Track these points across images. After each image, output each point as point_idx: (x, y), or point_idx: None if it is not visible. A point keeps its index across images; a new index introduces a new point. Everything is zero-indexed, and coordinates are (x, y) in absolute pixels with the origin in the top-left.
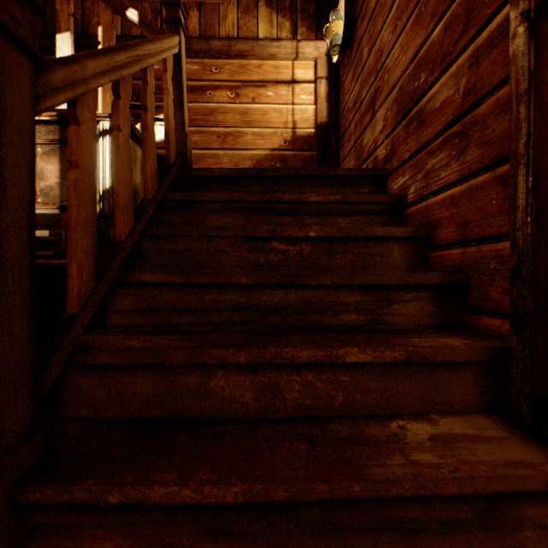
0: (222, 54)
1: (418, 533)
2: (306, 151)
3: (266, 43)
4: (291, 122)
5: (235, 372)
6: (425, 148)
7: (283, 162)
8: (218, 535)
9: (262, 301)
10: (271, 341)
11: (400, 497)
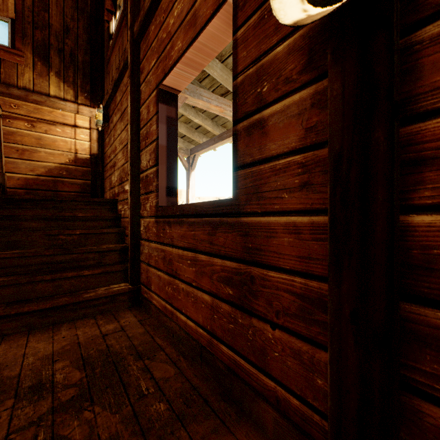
0: (20, 98)
1: (97, 306)
2: (84, 167)
3: (56, 100)
4: (74, 149)
5: (46, 283)
6: (124, 201)
7: (69, 172)
8: (44, 317)
9: (55, 260)
10: (59, 272)
11: (92, 299)
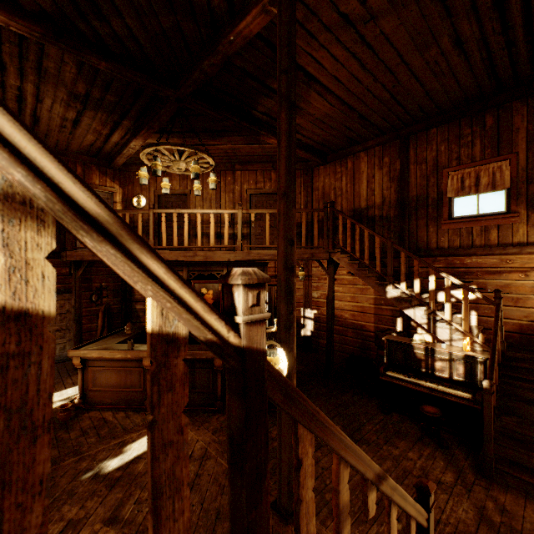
0: (514, 254)
1: None
2: None
3: None
4: None
5: None
6: None
7: None
8: None
9: None
10: None
11: None
